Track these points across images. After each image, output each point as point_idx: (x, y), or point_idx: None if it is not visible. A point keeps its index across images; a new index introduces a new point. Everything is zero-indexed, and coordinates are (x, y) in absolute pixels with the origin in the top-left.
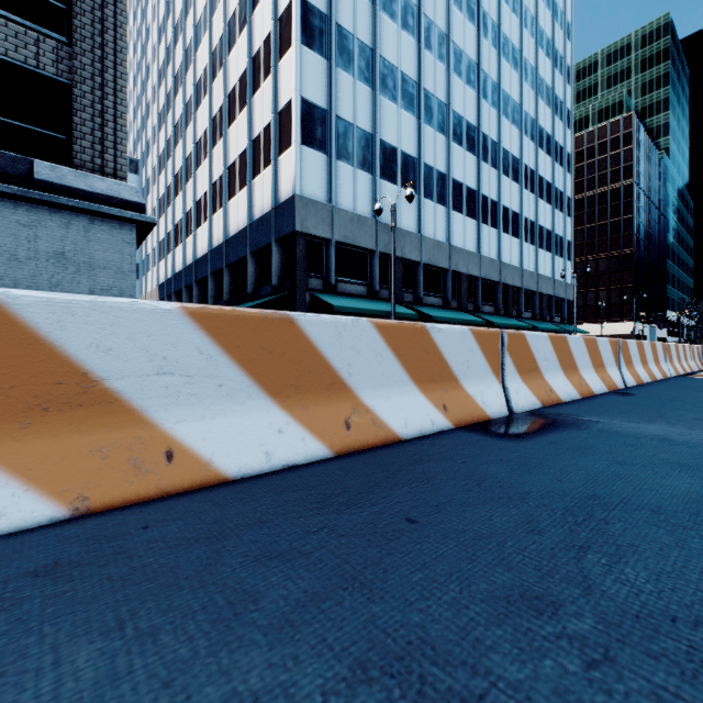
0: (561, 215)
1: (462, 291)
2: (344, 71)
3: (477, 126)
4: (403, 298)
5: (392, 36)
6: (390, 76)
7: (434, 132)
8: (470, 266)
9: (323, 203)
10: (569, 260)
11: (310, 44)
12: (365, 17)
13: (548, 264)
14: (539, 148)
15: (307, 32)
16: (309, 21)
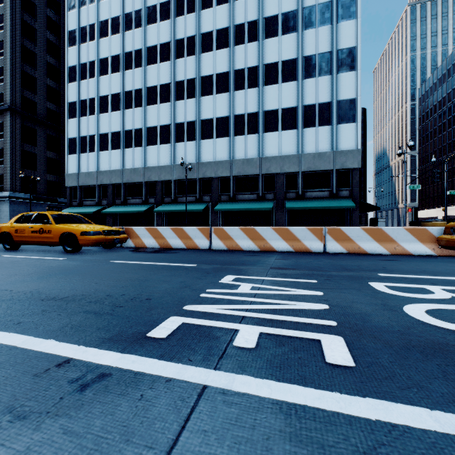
0: (326, 79)
1: (157, 192)
2: (84, 117)
3: (171, 81)
4: (115, 203)
5: (106, 82)
6: (105, 101)
7: (133, 109)
8: (163, 175)
9: (74, 173)
10: (351, 122)
11: (71, 117)
12: (93, 86)
13: (289, 141)
14: (268, 39)
15: (70, 113)
16: (71, 109)
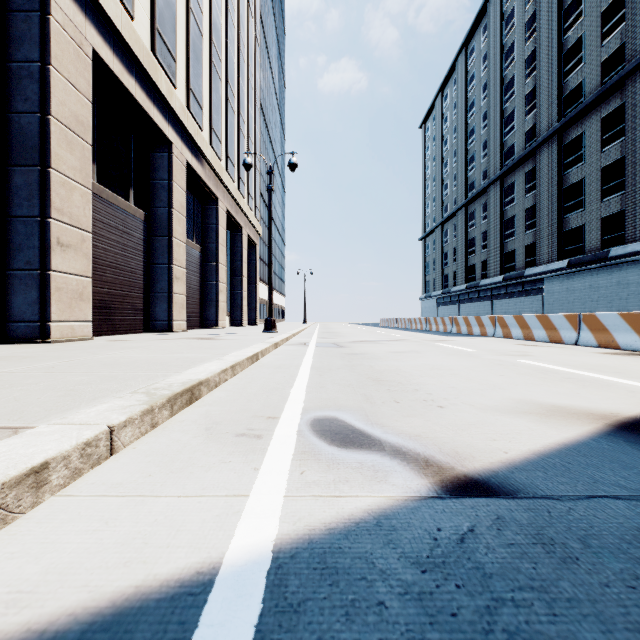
0: None
1: None
2: None
3: None
4: None
5: None
6: None
7: None
8: None
9: None
10: None
11: None
12: None
13: None
14: None
15: None
16: None
